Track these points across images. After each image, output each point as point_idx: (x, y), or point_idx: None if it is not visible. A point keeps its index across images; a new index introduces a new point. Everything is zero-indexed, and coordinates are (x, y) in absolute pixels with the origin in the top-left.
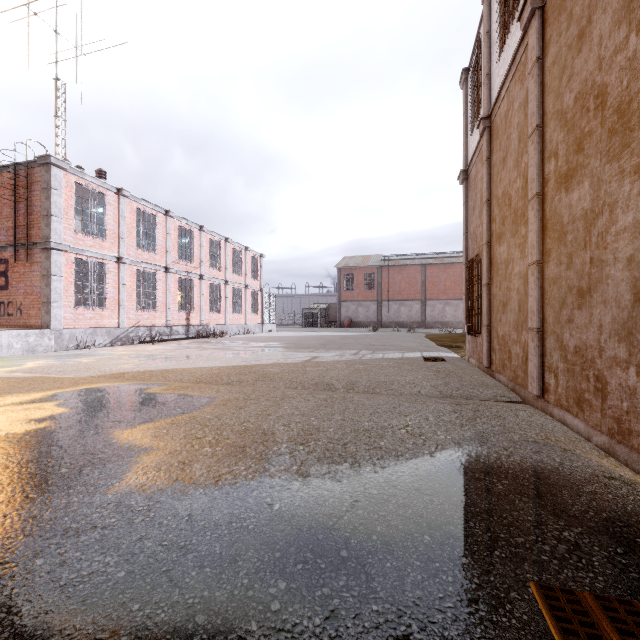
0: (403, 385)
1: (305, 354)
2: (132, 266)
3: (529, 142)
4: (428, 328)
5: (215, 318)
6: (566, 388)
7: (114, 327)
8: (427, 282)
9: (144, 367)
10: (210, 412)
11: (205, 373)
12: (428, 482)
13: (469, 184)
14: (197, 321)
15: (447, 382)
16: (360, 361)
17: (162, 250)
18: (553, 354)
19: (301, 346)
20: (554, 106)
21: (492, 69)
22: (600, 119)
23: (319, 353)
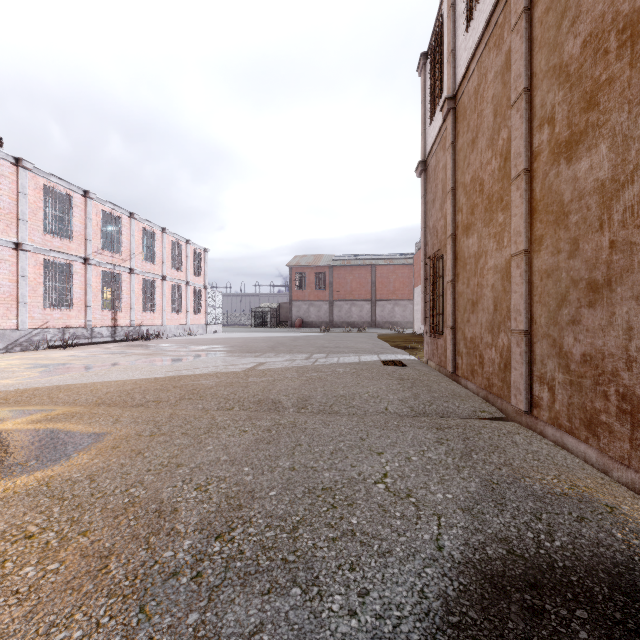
0: (366, 400)
1: (250, 359)
2: (37, 255)
3: (512, 111)
4: (378, 328)
5: (149, 318)
6: (568, 405)
7: (10, 329)
8: (377, 283)
9: (29, 383)
10: (84, 465)
11: (113, 390)
12: (454, 636)
13: (428, 176)
14: (126, 321)
15: (416, 394)
16: (313, 367)
17: (80, 237)
18: (547, 362)
19: (247, 349)
20: (548, 62)
21: (457, 45)
22: (629, 58)
23: (267, 358)
